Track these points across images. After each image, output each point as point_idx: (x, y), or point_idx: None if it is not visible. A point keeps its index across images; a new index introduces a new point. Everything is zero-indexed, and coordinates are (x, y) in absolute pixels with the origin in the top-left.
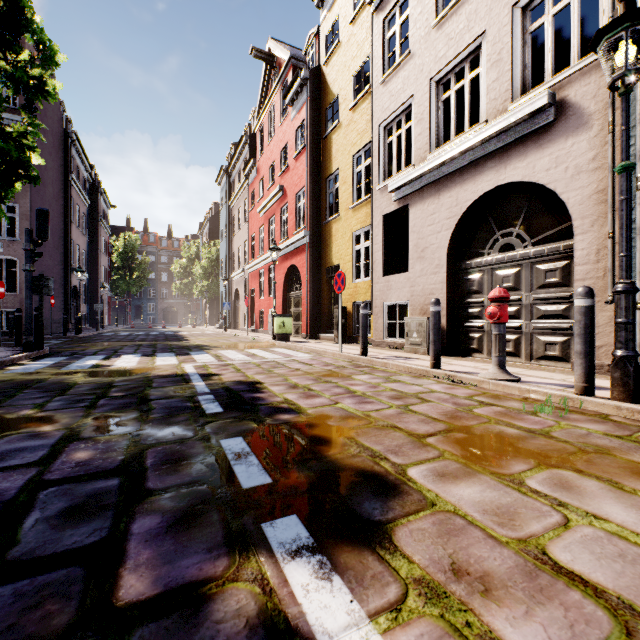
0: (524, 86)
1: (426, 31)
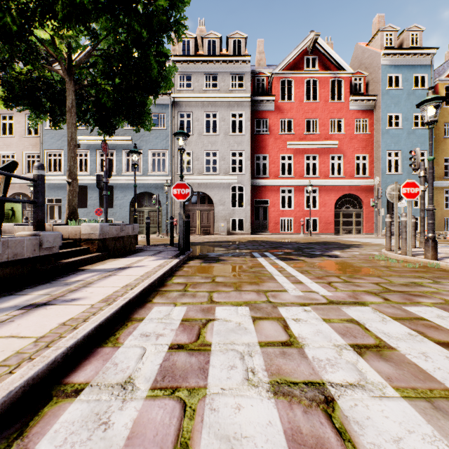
0: (26, 171)
1: None
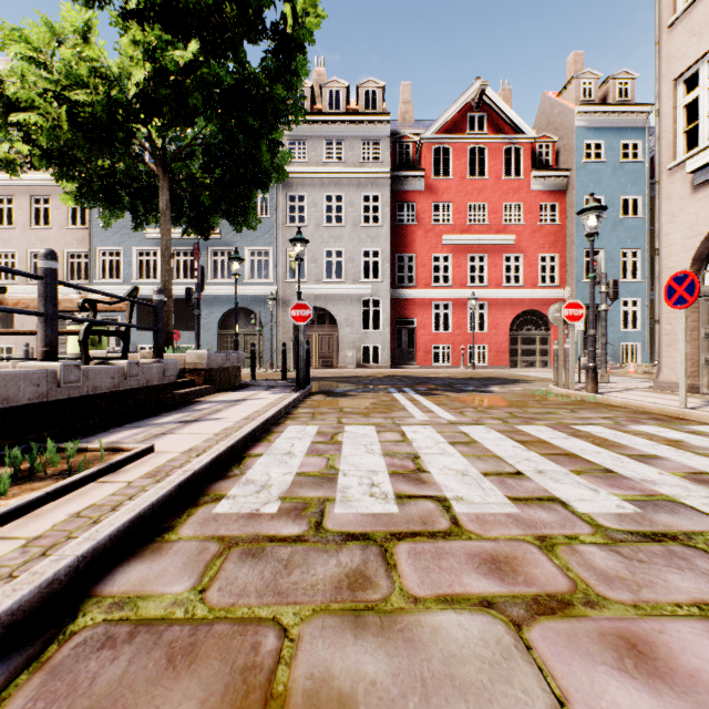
0: (69, 277)
1: (26, 226)
